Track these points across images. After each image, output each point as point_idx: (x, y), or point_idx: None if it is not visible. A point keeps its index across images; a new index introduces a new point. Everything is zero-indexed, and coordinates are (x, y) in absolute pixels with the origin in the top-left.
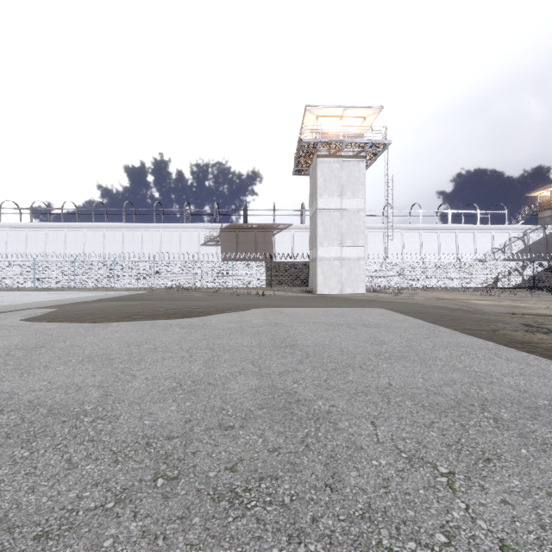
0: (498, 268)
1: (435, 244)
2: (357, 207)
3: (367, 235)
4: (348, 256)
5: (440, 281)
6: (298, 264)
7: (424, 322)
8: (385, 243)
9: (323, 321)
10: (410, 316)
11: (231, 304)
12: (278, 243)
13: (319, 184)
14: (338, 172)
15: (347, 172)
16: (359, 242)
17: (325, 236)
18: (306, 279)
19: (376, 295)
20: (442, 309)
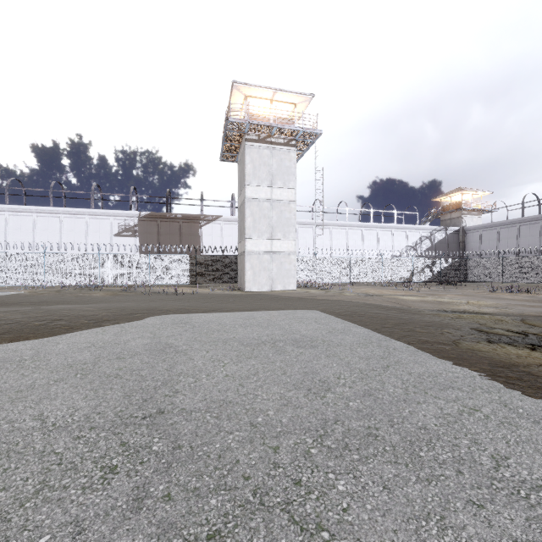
0: (413, 264)
1: (359, 241)
2: (288, 198)
3: (298, 230)
4: (279, 250)
5: (365, 276)
6: (227, 258)
7: (368, 330)
8: (315, 238)
9: (240, 336)
10: (348, 320)
11: (123, 310)
12: (205, 236)
13: (248, 170)
14: (268, 160)
15: (277, 161)
16: (290, 236)
17: (254, 228)
18: (235, 275)
19: (307, 291)
20: (377, 308)
